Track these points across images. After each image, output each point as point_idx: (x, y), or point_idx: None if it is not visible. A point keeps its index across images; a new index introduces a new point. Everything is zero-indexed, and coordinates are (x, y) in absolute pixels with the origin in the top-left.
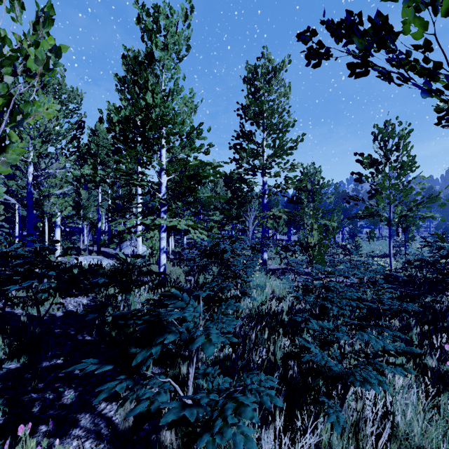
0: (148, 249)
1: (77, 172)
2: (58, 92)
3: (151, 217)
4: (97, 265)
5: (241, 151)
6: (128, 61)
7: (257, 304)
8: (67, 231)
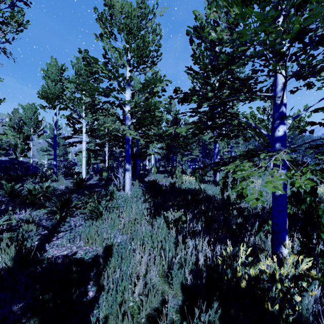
0: None
1: None
2: None
3: None
4: None
5: None
6: None
7: None
8: None
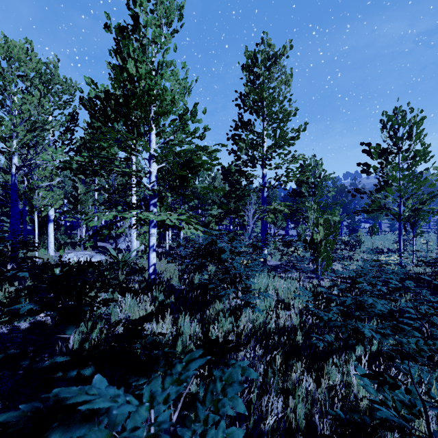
0: (141, 245)
1: (48, 157)
2: (44, 78)
3: (134, 210)
4: (86, 262)
5: (240, 141)
6: (112, 31)
7: (262, 316)
8: (67, 226)
